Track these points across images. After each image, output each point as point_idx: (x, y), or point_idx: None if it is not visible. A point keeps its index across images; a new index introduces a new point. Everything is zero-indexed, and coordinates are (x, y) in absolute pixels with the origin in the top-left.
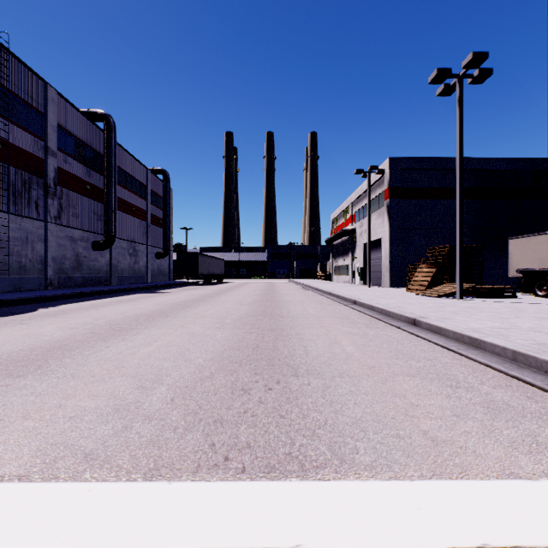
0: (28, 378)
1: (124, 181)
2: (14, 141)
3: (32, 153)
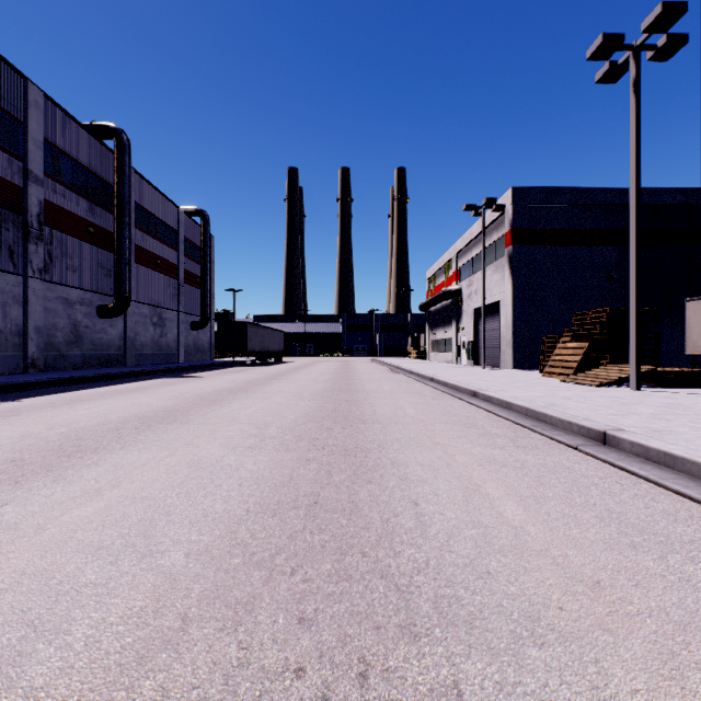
0: None
1: (145, 224)
2: None
3: (3, 178)
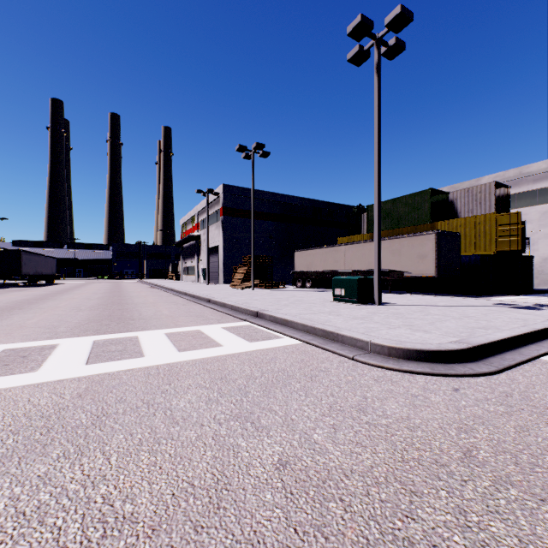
0: None
1: None
2: None
3: None
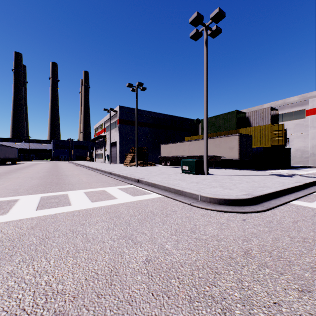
0: None
1: None
2: None
3: None
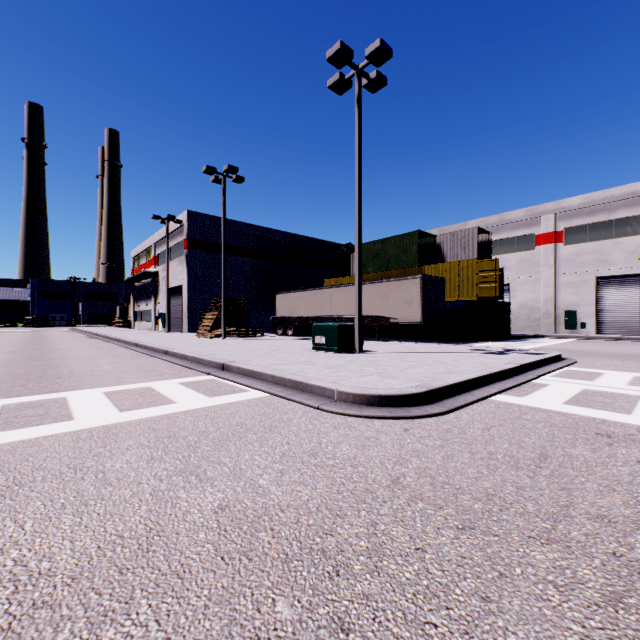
0: None
1: None
2: None
3: None
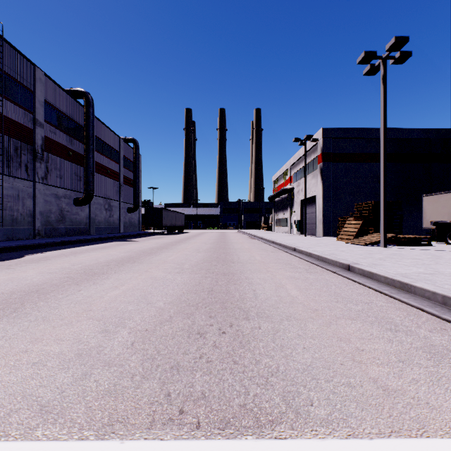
0: (2, 321)
1: (101, 148)
2: (7, 114)
3: (22, 124)
